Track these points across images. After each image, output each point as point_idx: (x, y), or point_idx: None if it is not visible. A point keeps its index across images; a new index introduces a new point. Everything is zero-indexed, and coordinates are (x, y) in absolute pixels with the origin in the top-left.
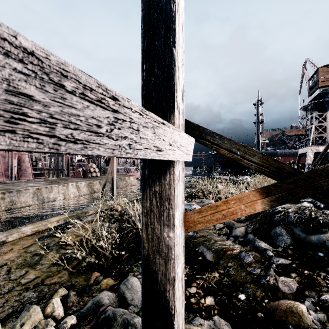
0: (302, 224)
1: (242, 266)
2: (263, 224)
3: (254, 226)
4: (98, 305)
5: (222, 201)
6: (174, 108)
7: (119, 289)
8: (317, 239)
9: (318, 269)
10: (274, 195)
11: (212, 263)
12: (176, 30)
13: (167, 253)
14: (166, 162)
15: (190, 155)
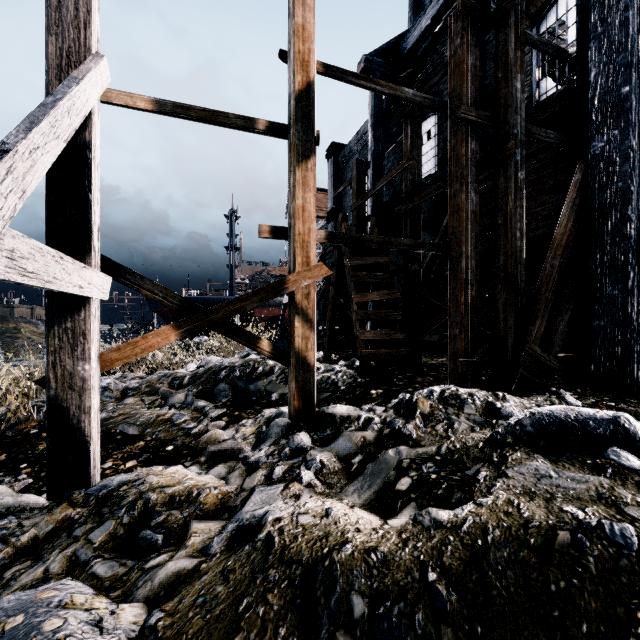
0: (246, 376)
1: (175, 426)
2: (208, 384)
3: (197, 389)
4: None
5: (141, 337)
6: (91, 249)
7: None
8: (255, 387)
9: (247, 409)
10: (184, 328)
11: (137, 436)
12: (93, 176)
13: (82, 386)
14: (81, 299)
15: (107, 294)
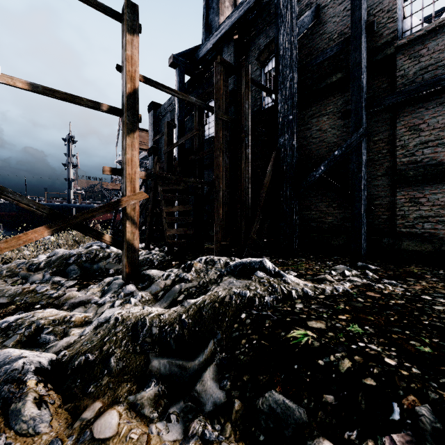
0: (90, 260)
1: (39, 293)
2: (61, 267)
3: (52, 270)
4: None
5: (23, 234)
6: None
7: None
8: (97, 266)
9: (93, 279)
10: (54, 228)
11: (8, 303)
12: None
13: None
14: None
15: None
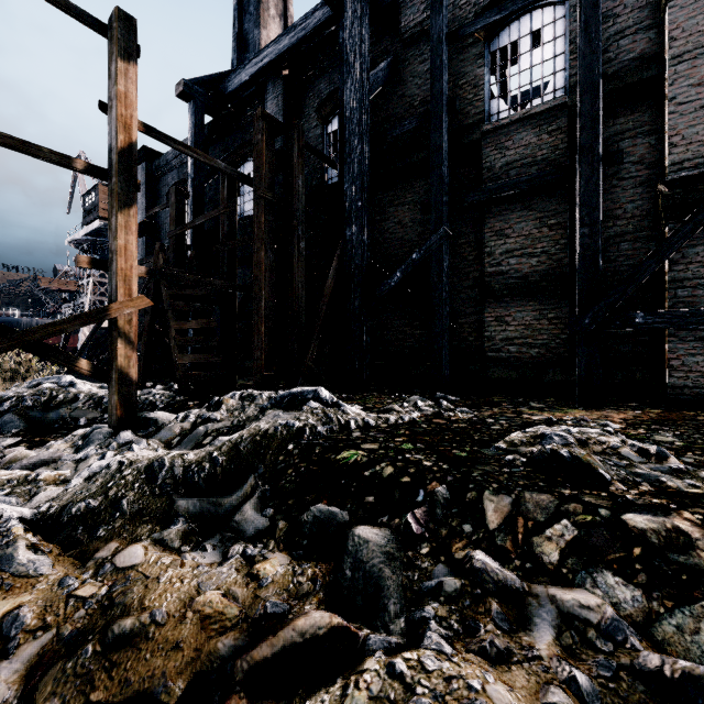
0: (41, 405)
1: None
2: None
3: None
4: None
5: None
6: None
7: None
8: (56, 415)
9: (51, 434)
10: None
11: None
12: None
13: None
14: None
15: None
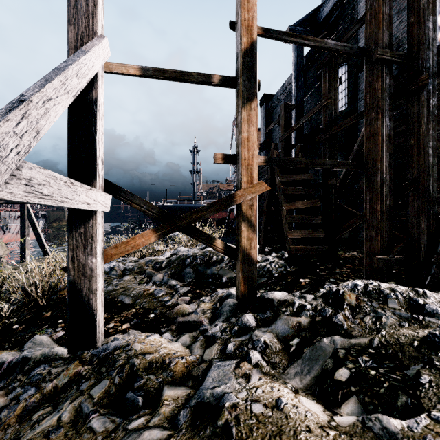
0: (204, 263)
1: (155, 298)
2: (178, 268)
3: (171, 271)
4: (0, 363)
5: (131, 238)
6: (96, 175)
7: (24, 348)
8: (211, 271)
9: (205, 288)
10: (161, 232)
11: (131, 305)
12: (98, 123)
13: (91, 274)
14: (90, 211)
15: (108, 207)
